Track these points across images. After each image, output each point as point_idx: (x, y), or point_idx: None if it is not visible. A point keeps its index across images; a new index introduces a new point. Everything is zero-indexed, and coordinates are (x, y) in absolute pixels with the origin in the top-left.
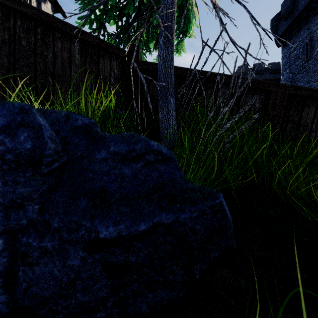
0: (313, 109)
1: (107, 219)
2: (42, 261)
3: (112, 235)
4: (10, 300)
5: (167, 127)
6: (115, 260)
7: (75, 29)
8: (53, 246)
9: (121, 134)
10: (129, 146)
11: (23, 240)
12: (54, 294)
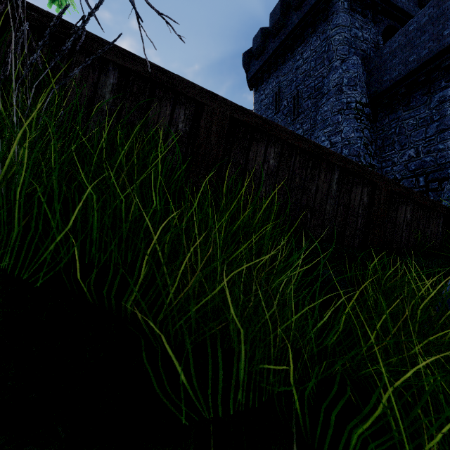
0: (262, 149)
1: None
2: None
3: None
4: None
5: None
6: None
7: None
8: None
9: None
10: None
11: None
12: None
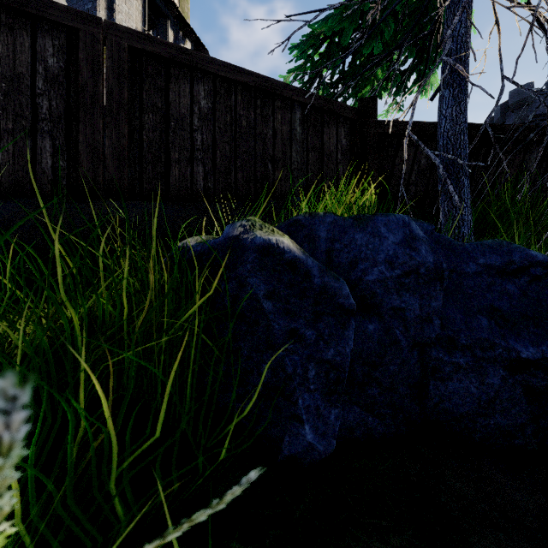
0: None
1: (520, 339)
2: (456, 376)
3: (535, 356)
4: (420, 413)
5: (458, 225)
6: (536, 384)
7: (296, 91)
8: (467, 362)
9: (484, 243)
10: (504, 258)
11: (432, 354)
12: (471, 411)
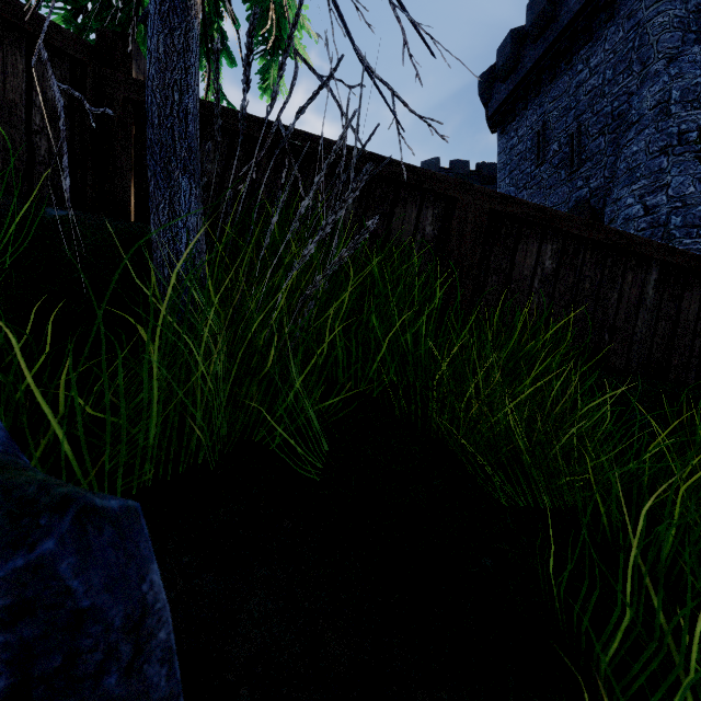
0: (534, 247)
1: None
2: None
3: None
4: None
5: (169, 260)
6: None
7: None
8: None
9: None
10: None
11: None
12: None
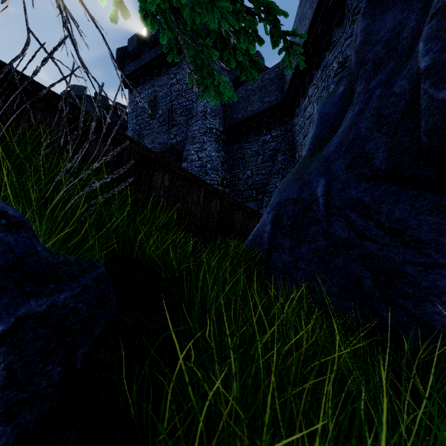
0: (161, 175)
1: None
2: None
3: None
4: None
5: None
6: None
7: None
8: None
9: None
10: None
11: None
12: None
